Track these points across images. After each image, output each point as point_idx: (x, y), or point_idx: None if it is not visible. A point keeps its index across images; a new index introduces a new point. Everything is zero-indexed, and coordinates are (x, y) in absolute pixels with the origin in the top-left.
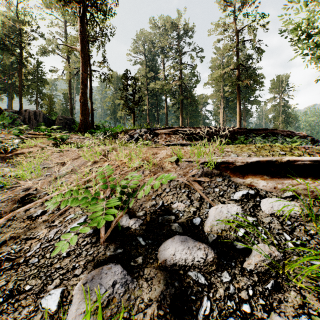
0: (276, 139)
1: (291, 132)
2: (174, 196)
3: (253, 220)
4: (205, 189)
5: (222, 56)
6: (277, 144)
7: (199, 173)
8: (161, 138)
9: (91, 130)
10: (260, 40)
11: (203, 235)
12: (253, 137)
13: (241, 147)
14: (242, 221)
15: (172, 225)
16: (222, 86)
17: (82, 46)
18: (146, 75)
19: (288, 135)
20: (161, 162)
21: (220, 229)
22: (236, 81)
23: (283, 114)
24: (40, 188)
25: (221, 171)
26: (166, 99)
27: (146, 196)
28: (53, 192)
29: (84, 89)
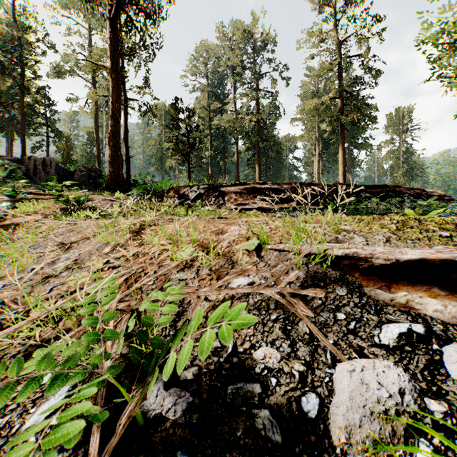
0: (400, 200)
1: (421, 191)
2: (257, 330)
3: (442, 412)
4: (318, 314)
5: (317, 79)
6: (408, 210)
7: (301, 275)
8: (229, 199)
9: (125, 187)
10: (373, 55)
11: (331, 454)
12: (366, 198)
13: (366, 221)
14: (417, 415)
15: (256, 414)
16: (317, 123)
17: (112, 62)
18: (207, 106)
19: (417, 195)
20: (231, 250)
21: (371, 439)
22: (339, 115)
23: (404, 163)
24: (10, 300)
25: (342, 273)
26: (237, 142)
27: (201, 326)
28: (20, 320)
29: (115, 126)
